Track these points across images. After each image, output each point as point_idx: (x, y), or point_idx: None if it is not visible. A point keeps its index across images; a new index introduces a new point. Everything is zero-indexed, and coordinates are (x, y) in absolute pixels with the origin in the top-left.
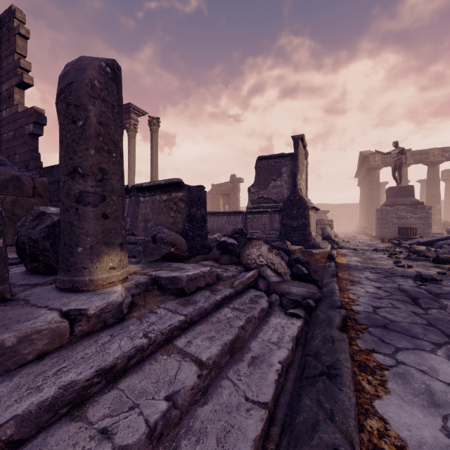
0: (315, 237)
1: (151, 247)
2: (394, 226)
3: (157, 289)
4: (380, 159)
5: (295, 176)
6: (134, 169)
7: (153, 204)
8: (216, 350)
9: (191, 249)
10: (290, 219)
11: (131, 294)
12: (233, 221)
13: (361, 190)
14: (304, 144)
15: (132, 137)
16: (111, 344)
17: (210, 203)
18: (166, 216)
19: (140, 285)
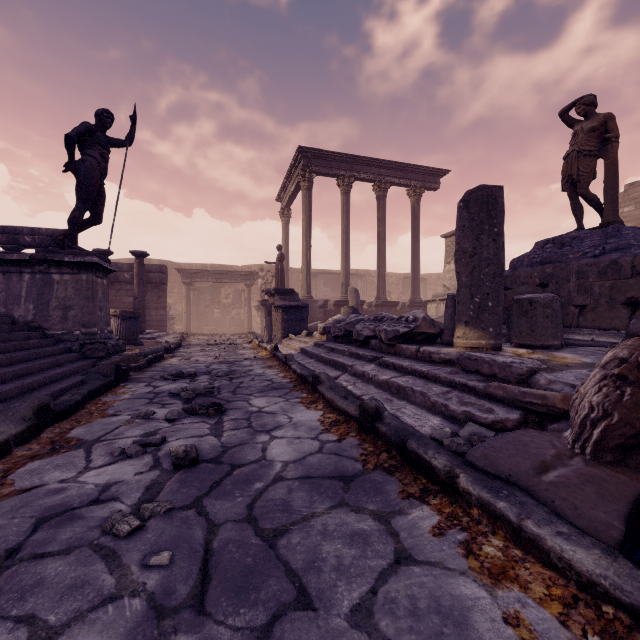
0: None
1: None
2: None
3: None
4: None
5: None
6: None
7: None
8: (392, 379)
9: None
10: None
11: (459, 358)
12: None
13: None
14: None
15: None
16: (409, 362)
17: None
18: None
19: None
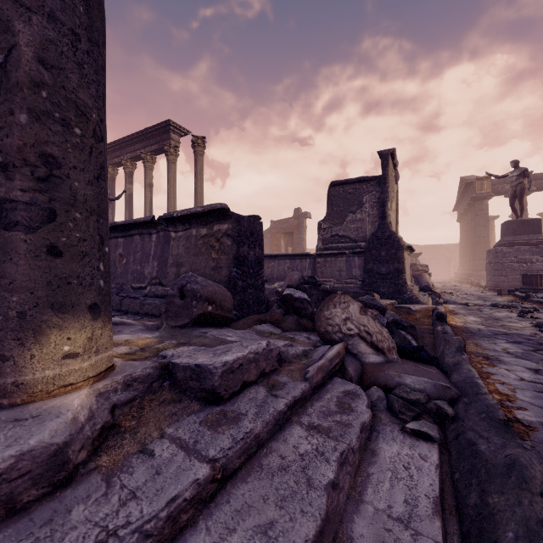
0: (411, 287)
1: (177, 304)
2: (514, 273)
3: (170, 387)
4: (490, 186)
5: (384, 204)
6: (175, 202)
7: (188, 241)
8: None
9: (241, 305)
10: (376, 262)
11: (111, 406)
12: (299, 266)
13: (461, 227)
14: (394, 162)
15: (172, 162)
16: None
17: (269, 244)
18: (206, 258)
19: (134, 382)
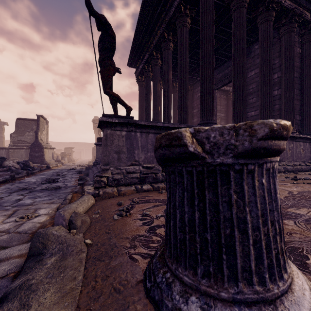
0: (48, 160)
1: None
2: None
3: None
4: None
5: (37, 133)
6: None
7: None
8: None
9: None
10: (34, 152)
11: None
12: None
13: None
14: (44, 118)
15: None
16: None
17: None
18: None
19: None
